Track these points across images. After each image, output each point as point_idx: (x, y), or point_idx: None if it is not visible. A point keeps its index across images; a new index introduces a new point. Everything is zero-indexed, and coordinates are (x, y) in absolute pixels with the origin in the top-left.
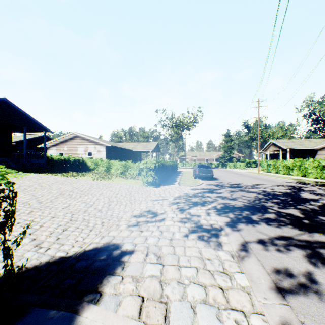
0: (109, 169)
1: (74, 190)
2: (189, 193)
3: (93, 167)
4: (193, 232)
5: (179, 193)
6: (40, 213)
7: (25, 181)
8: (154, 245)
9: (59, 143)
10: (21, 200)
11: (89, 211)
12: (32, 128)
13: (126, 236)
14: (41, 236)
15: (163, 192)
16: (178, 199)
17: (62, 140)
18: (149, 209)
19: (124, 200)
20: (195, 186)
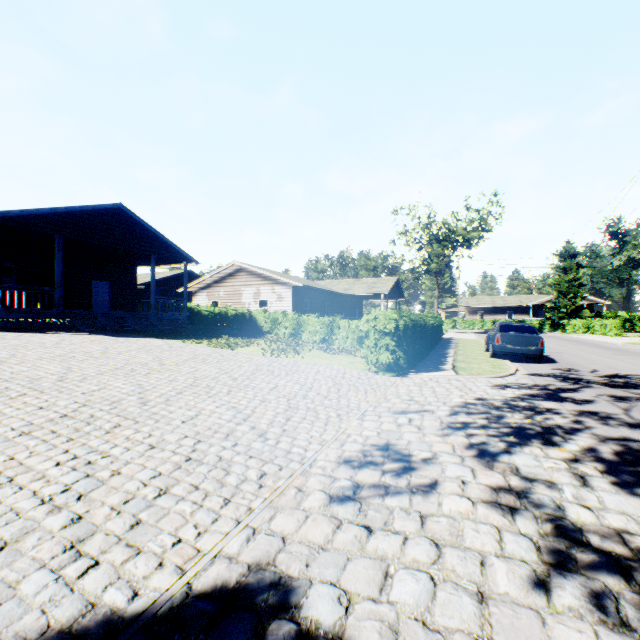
0: (299, 333)
1: (220, 375)
2: (489, 398)
3: (268, 328)
4: (562, 568)
5: (461, 395)
6: (131, 432)
7: (139, 354)
8: (419, 619)
9: (211, 285)
10: (110, 396)
11: (236, 434)
12: (165, 257)
13: (318, 547)
14: (100, 509)
15: (418, 389)
16: (464, 415)
17: (217, 279)
18: (386, 441)
19: (323, 408)
20: (498, 376)
